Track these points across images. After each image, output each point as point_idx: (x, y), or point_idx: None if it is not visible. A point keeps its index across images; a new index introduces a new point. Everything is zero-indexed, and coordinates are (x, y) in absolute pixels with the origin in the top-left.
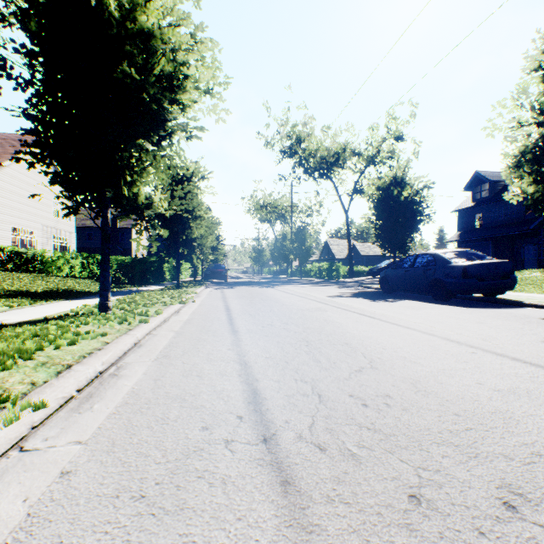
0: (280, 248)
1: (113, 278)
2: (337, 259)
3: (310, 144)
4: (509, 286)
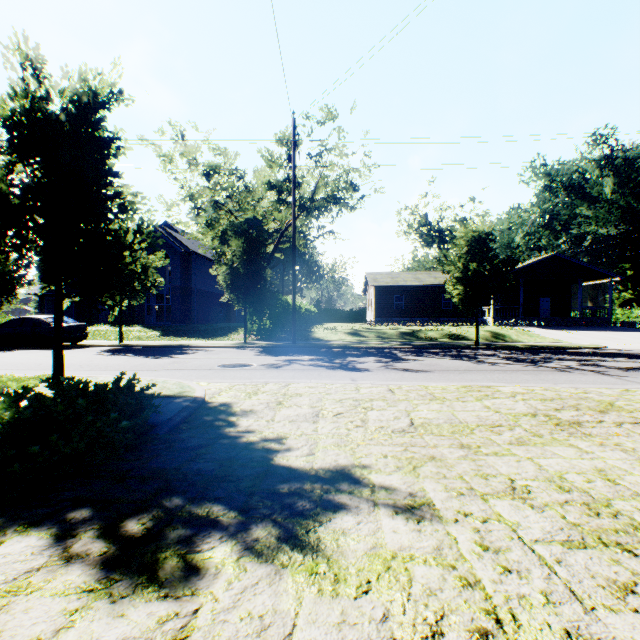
0: None
1: None
2: None
3: None
4: (86, 337)
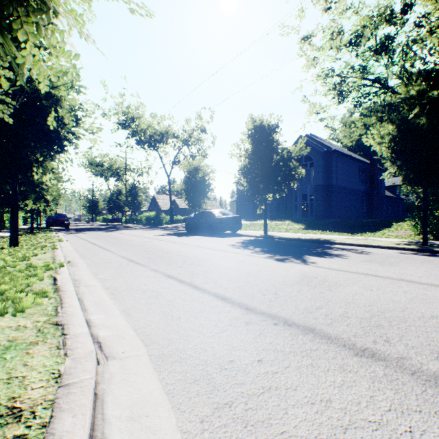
0: (116, 201)
1: None
2: (163, 210)
3: (142, 123)
4: (239, 227)
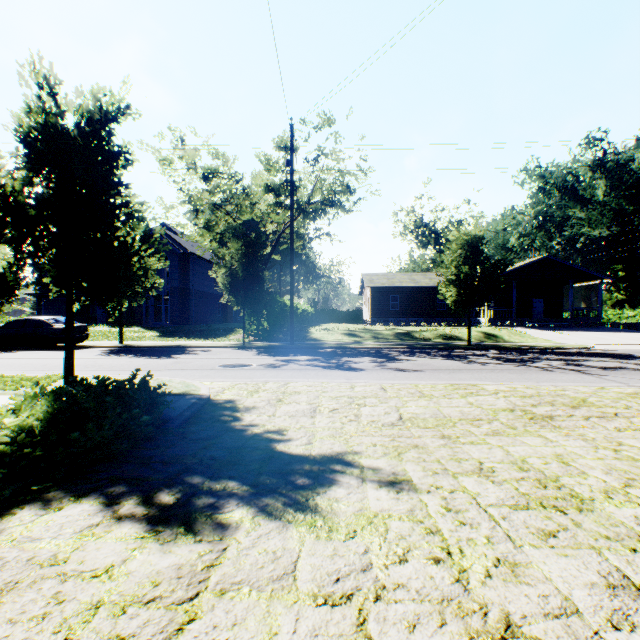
0: None
1: None
2: None
3: None
4: (87, 338)
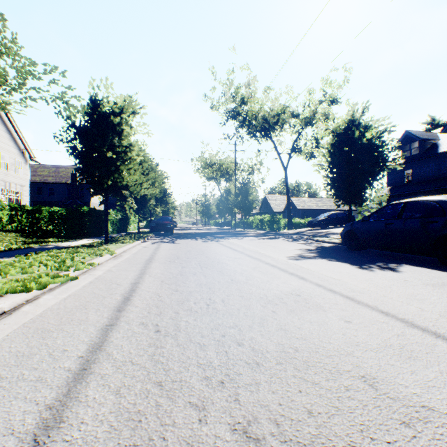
0: (224, 202)
1: (45, 231)
2: (275, 212)
3: (253, 106)
4: None
